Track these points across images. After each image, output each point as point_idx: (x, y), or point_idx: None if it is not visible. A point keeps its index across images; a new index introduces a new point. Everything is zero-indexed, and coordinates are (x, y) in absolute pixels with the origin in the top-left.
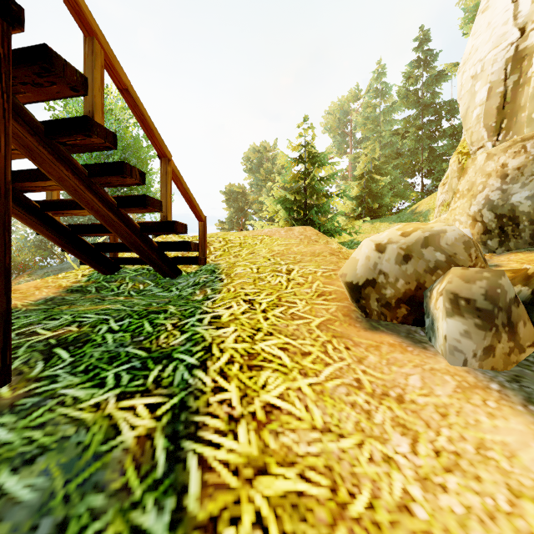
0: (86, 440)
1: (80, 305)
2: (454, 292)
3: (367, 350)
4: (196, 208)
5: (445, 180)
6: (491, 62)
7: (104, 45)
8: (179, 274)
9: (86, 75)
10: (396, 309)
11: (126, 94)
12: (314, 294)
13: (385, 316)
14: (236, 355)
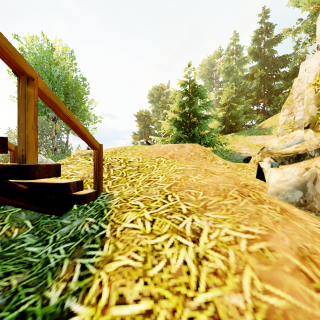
0: None
1: None
2: None
3: None
4: (86, 137)
5: (284, 107)
6: None
7: None
8: (69, 209)
9: None
10: None
11: None
12: (255, 317)
13: None
14: None
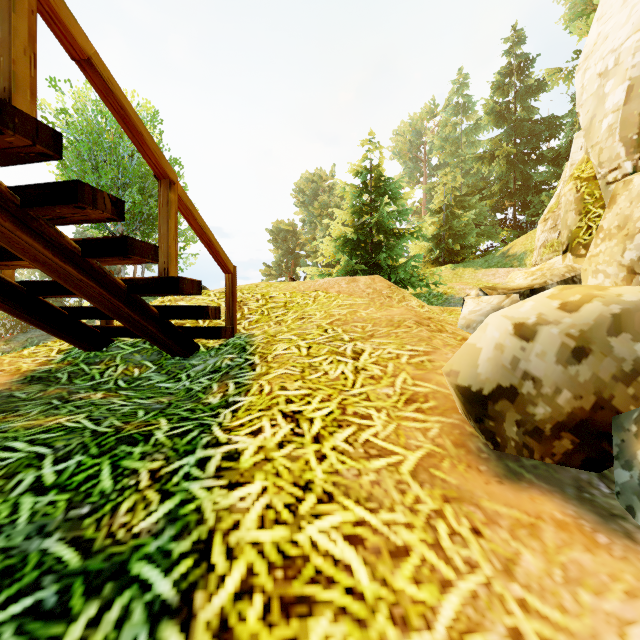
0: None
1: (21, 415)
2: None
3: (515, 537)
4: (219, 254)
5: (546, 215)
6: (631, 50)
7: None
8: (195, 351)
9: None
10: (553, 439)
11: (90, 71)
12: (400, 398)
13: (531, 450)
14: (259, 567)
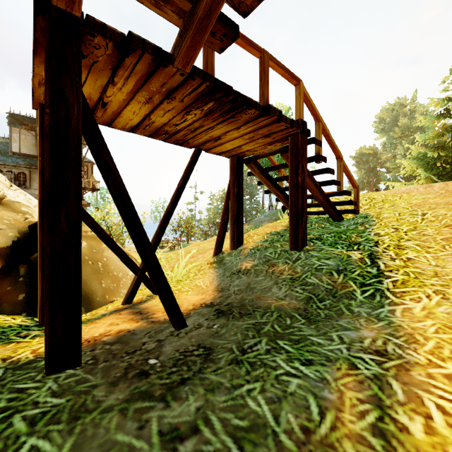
0: (341, 257)
1: None
2: None
3: None
4: (353, 181)
5: None
6: None
7: (322, 122)
8: (342, 220)
9: (316, 137)
10: None
11: (326, 136)
12: (442, 225)
13: None
14: (391, 245)
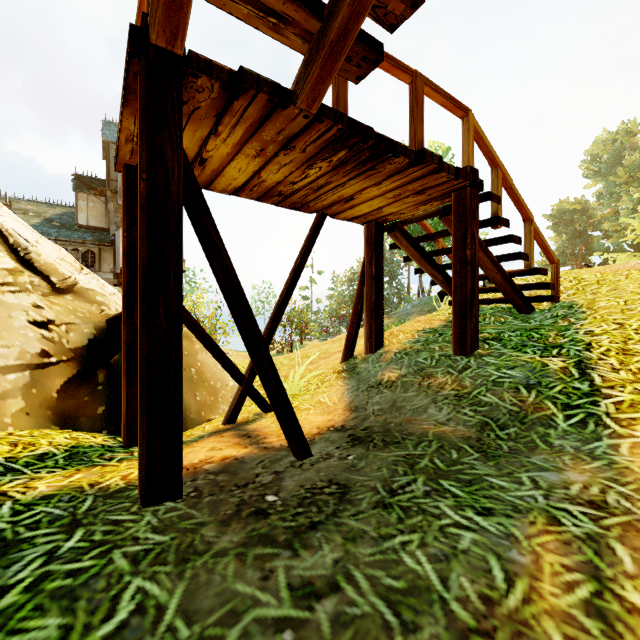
0: (533, 366)
1: None
2: None
3: None
4: (550, 253)
5: None
6: None
7: (502, 169)
8: (532, 311)
9: (492, 191)
10: None
11: (508, 189)
12: None
13: None
14: (612, 349)
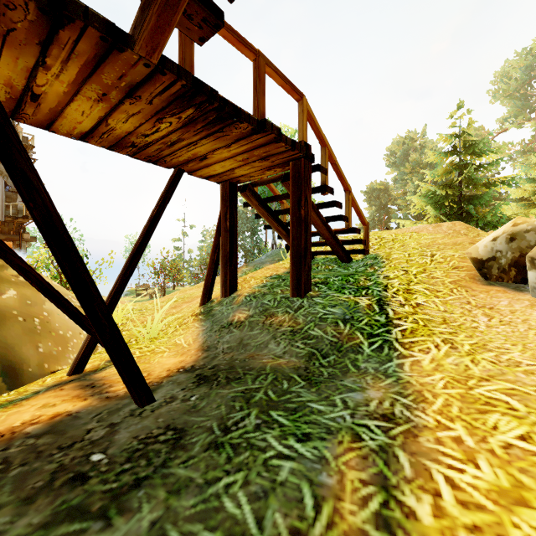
0: (349, 304)
1: None
2: (531, 256)
3: (480, 293)
4: (362, 217)
5: None
6: None
7: (329, 148)
8: (351, 261)
9: (322, 164)
10: (508, 273)
11: (333, 165)
12: (450, 267)
13: (501, 278)
14: (400, 289)
